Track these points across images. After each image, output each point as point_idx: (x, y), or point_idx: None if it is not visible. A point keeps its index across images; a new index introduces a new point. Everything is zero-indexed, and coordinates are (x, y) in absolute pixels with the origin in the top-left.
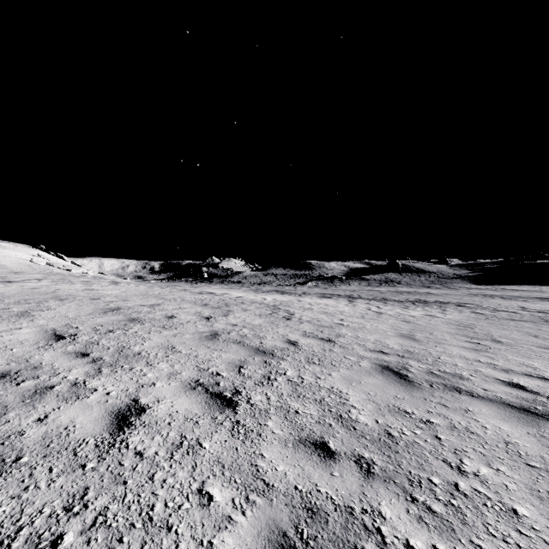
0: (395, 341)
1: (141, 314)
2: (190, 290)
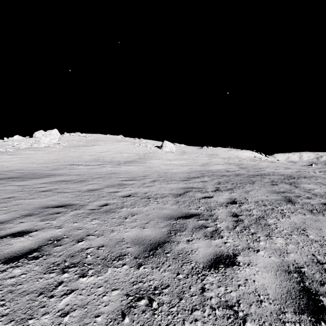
0: (322, 176)
1: (259, 167)
2: (310, 166)
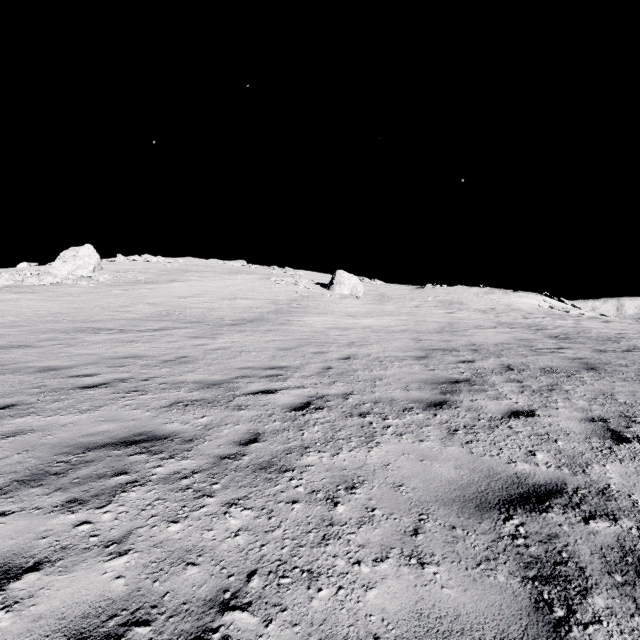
0: None
1: (602, 335)
2: None
